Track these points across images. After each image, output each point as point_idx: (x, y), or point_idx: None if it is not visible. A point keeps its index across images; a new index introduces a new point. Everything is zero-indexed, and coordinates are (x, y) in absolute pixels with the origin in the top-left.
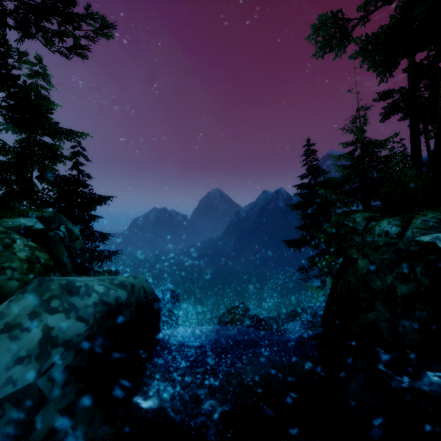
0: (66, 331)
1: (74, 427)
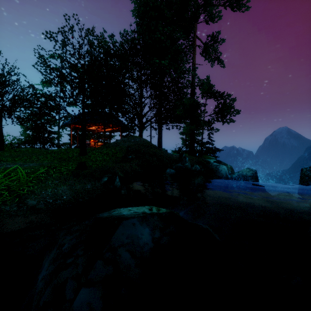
0: (253, 172)
1: (255, 179)
